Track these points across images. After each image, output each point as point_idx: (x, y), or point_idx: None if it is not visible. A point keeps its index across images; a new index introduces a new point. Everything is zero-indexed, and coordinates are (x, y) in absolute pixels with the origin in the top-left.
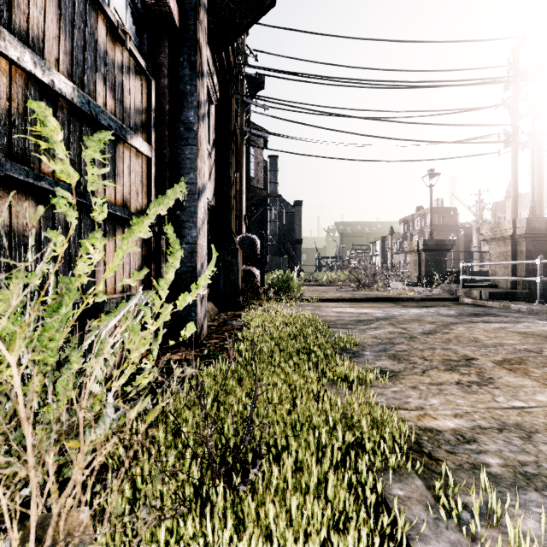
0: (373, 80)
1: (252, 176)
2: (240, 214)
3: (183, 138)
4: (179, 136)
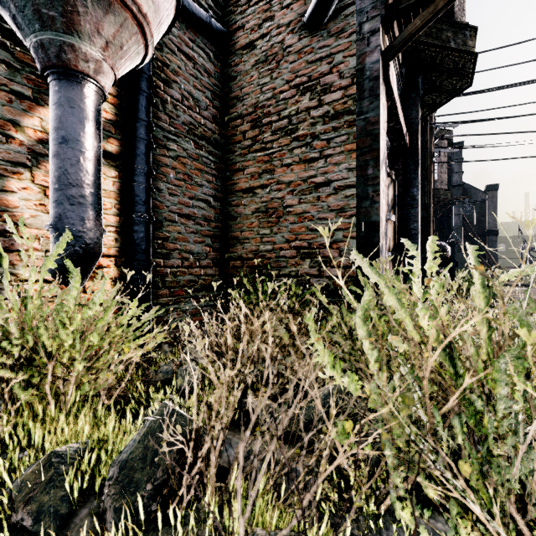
0: None
1: (435, 179)
2: (429, 224)
3: (409, 205)
4: (407, 204)
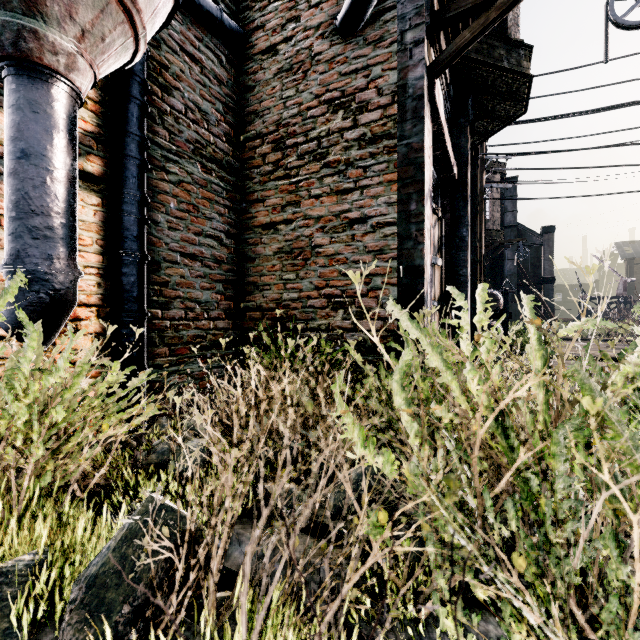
0: None
1: (486, 218)
2: (479, 270)
3: (458, 247)
4: (456, 246)
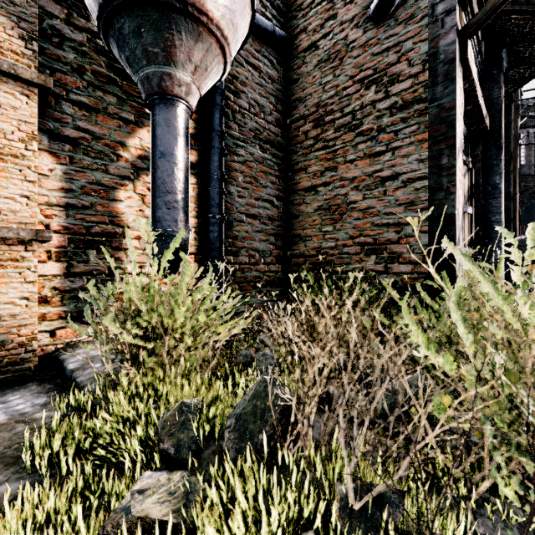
0: None
1: (521, 164)
2: (513, 216)
3: (490, 195)
4: (487, 193)
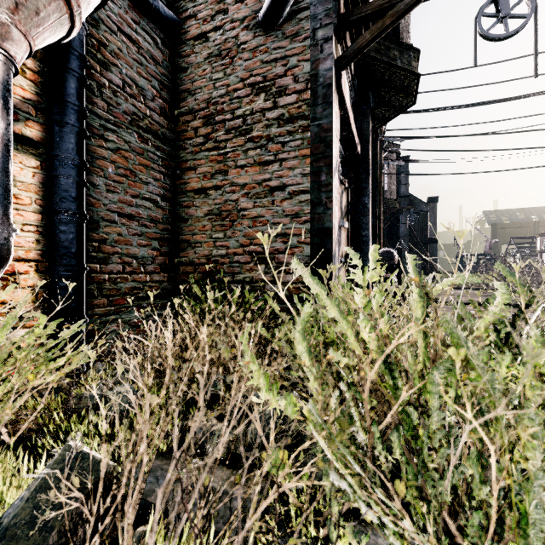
0: (514, 97)
1: (385, 189)
2: (379, 231)
3: (361, 212)
4: (359, 211)
